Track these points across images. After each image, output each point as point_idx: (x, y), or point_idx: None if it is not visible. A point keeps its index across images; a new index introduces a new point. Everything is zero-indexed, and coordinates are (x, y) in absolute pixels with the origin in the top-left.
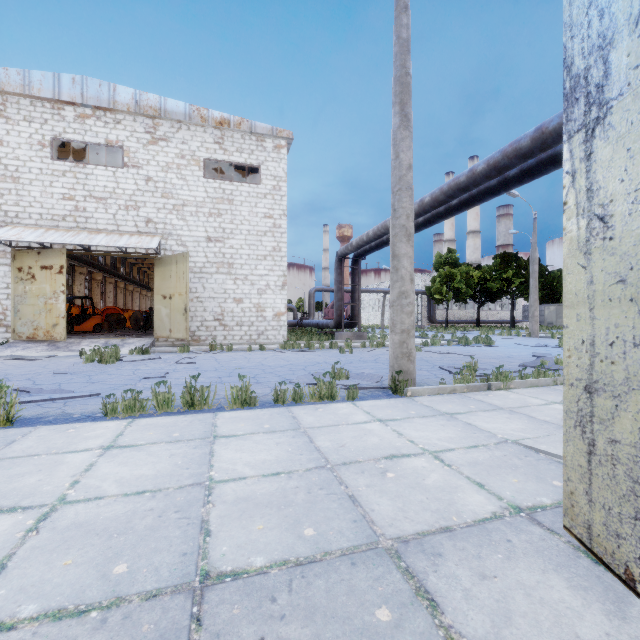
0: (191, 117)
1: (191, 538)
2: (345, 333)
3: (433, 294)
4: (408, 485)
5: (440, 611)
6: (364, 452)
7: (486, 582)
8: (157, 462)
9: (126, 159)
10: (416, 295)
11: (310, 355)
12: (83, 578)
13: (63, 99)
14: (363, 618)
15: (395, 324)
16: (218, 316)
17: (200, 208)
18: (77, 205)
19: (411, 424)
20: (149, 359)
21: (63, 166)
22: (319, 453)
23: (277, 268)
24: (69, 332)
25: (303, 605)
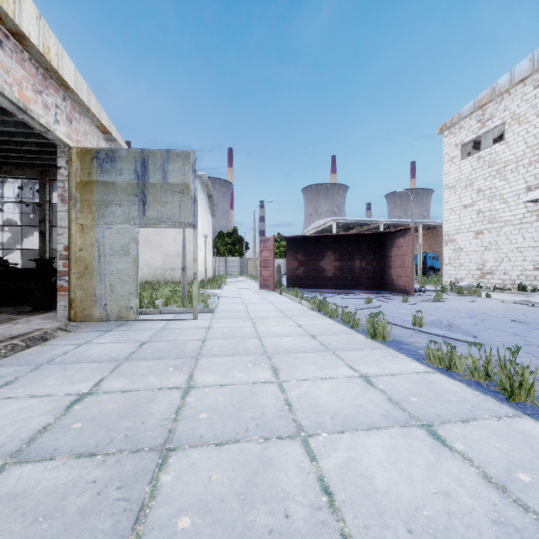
0: None
1: (218, 436)
2: None
3: None
4: None
5: None
6: None
7: None
8: (342, 401)
9: None
10: None
11: None
12: (203, 406)
13: None
14: None
15: None
16: None
17: None
18: None
19: None
20: None
21: None
22: None
23: None
24: None
25: (97, 507)
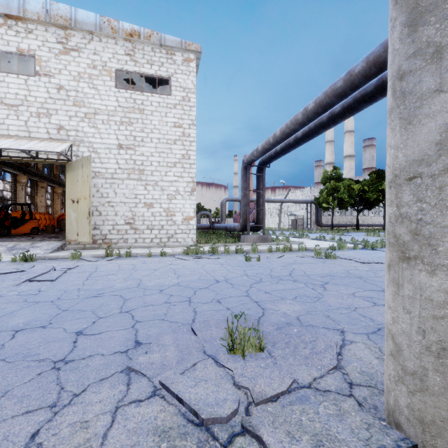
0: (101, 28)
1: None
2: (251, 236)
3: (321, 203)
4: None
5: None
6: None
7: None
8: None
9: (38, 68)
10: (306, 204)
11: (211, 264)
12: None
13: None
14: None
15: (430, 236)
16: (129, 220)
17: (111, 116)
18: None
19: None
20: (2, 273)
21: None
22: None
23: (186, 175)
24: (6, 234)
25: None
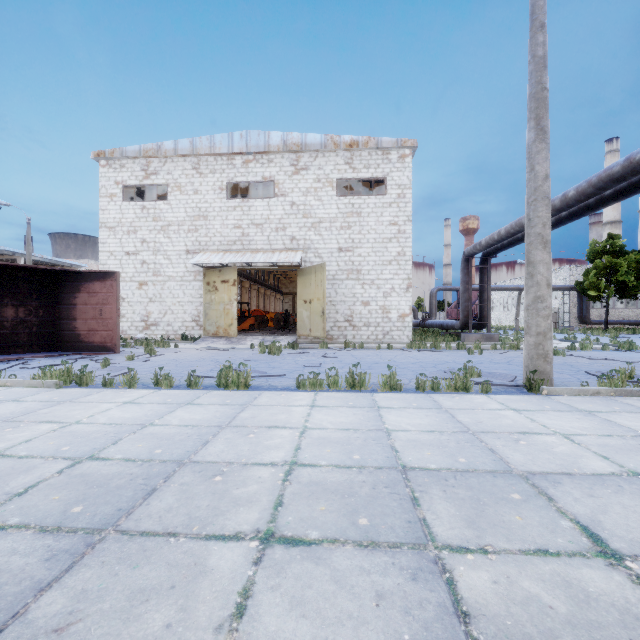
0: (326, 145)
1: (388, 452)
2: (472, 334)
3: (586, 290)
4: (538, 449)
5: (555, 502)
6: (499, 427)
7: (593, 498)
8: (347, 416)
9: (276, 190)
10: (562, 291)
11: (437, 355)
12: (340, 457)
13: (234, 152)
14: (502, 495)
15: (530, 327)
16: (348, 317)
17: (333, 223)
18: (243, 232)
19: (544, 415)
20: (301, 353)
21: (234, 203)
22: (461, 424)
23: (401, 272)
24: None
25: (464, 485)
